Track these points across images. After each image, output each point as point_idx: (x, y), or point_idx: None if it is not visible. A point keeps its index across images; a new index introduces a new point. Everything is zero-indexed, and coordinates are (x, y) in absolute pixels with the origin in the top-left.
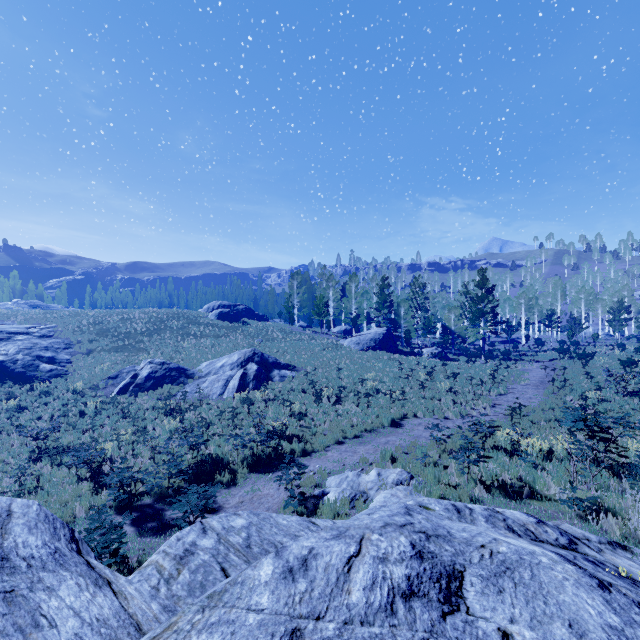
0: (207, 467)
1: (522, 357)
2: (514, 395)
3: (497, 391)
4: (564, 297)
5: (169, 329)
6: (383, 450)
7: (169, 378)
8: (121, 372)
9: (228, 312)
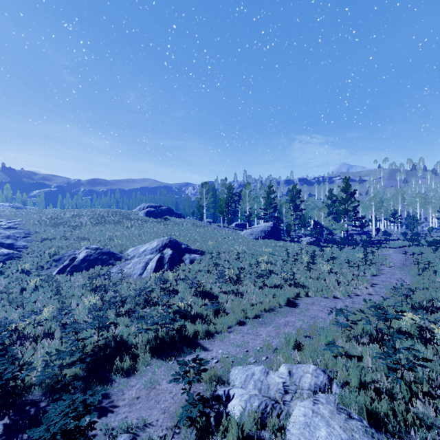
0: (110, 350)
1: (375, 245)
2: (385, 275)
3: (370, 272)
4: (403, 200)
5: (108, 223)
6: (287, 336)
7: (101, 260)
8: (63, 255)
9: (154, 211)
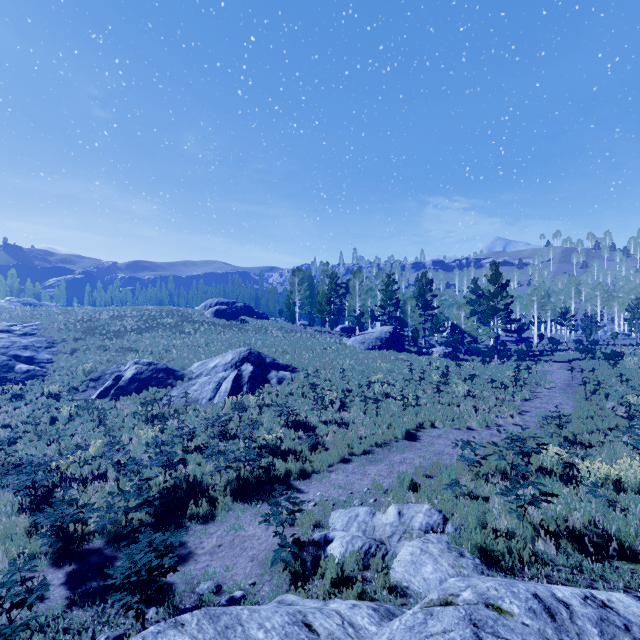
0: (181, 493)
1: (537, 357)
2: (541, 400)
3: (521, 395)
4: (578, 294)
5: (162, 327)
6: (401, 474)
7: (156, 380)
8: (104, 373)
9: (225, 309)
